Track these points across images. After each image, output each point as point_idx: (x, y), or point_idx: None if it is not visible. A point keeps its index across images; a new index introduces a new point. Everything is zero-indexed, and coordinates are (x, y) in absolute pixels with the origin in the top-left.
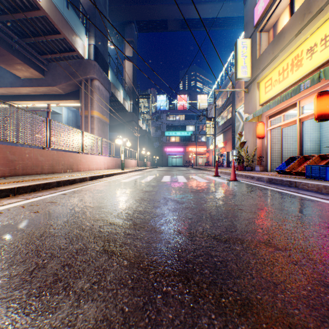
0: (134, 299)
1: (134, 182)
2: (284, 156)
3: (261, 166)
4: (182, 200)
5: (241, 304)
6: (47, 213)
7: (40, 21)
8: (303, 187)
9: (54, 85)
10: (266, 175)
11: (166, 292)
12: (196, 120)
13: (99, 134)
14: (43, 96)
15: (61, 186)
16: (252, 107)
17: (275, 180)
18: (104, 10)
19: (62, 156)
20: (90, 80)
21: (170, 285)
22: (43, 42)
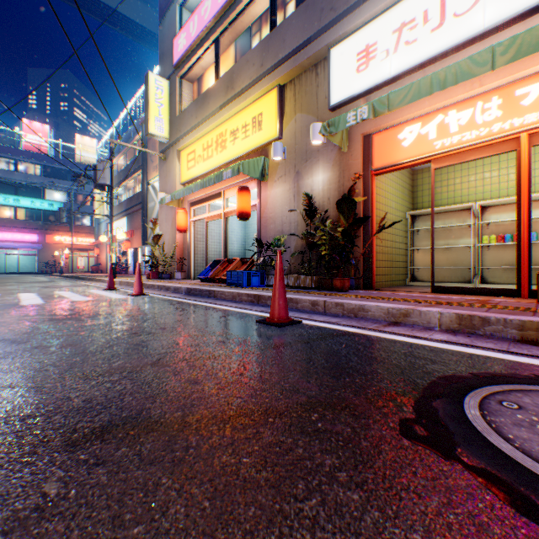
0: None
1: None
2: (211, 259)
3: (184, 272)
4: (26, 336)
5: (101, 429)
6: None
7: None
8: (222, 296)
9: None
10: (187, 284)
11: None
12: (73, 181)
13: None
14: None
15: None
16: (171, 184)
17: (196, 290)
18: None
19: None
20: None
21: None
22: None
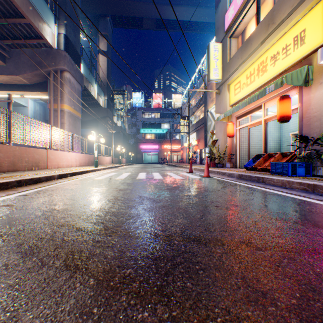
0: None
1: (108, 180)
2: (251, 154)
3: (231, 163)
4: (158, 198)
5: None
6: None
7: (0, 1)
8: (269, 182)
9: (18, 74)
10: (236, 171)
11: (142, 321)
12: (170, 118)
13: (70, 129)
14: (4, 85)
15: (22, 186)
16: (223, 108)
17: (245, 176)
18: None
19: (26, 152)
20: (60, 72)
21: (147, 308)
22: (4, 25)
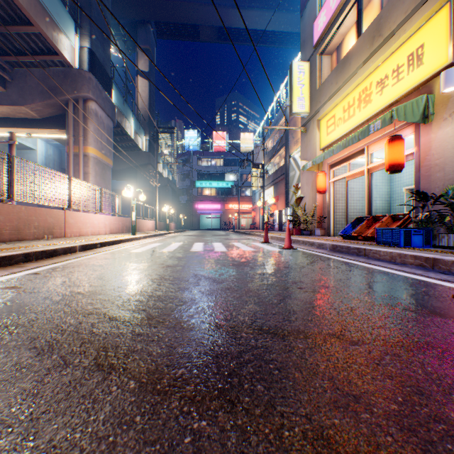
0: (146, 450)
1: (150, 252)
2: (350, 216)
3: (323, 229)
4: (220, 277)
5: (313, 436)
6: (0, 306)
7: None
8: (373, 256)
9: (23, 104)
10: (329, 240)
11: (198, 431)
12: (238, 166)
13: (97, 182)
14: (4, 120)
15: (31, 261)
16: (311, 152)
17: (341, 247)
18: None
19: (36, 214)
20: (83, 101)
21: (205, 416)
22: (4, 35)
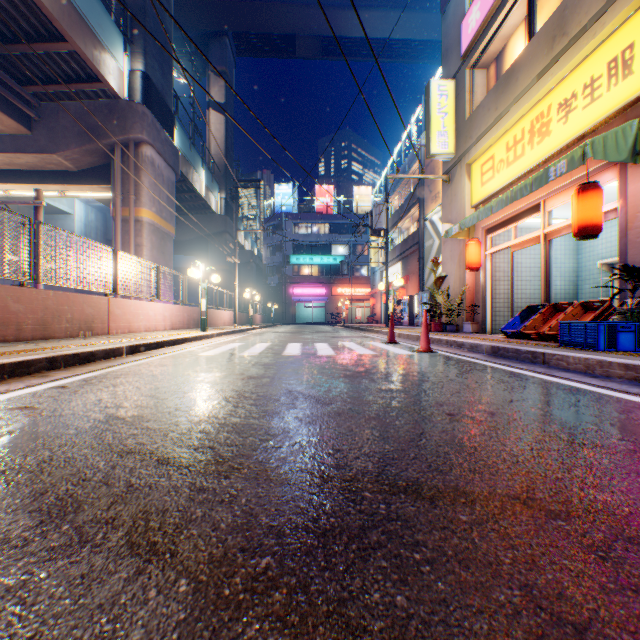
0: None
1: (226, 356)
2: (515, 304)
3: (475, 324)
4: (327, 395)
5: None
6: (2, 437)
7: (20, 10)
8: (558, 364)
9: (54, 151)
10: (486, 340)
11: None
12: (350, 234)
13: (154, 257)
14: (30, 174)
15: (59, 369)
16: (457, 211)
17: (505, 350)
18: (165, 1)
19: (69, 302)
20: (135, 145)
21: None
22: (28, 57)
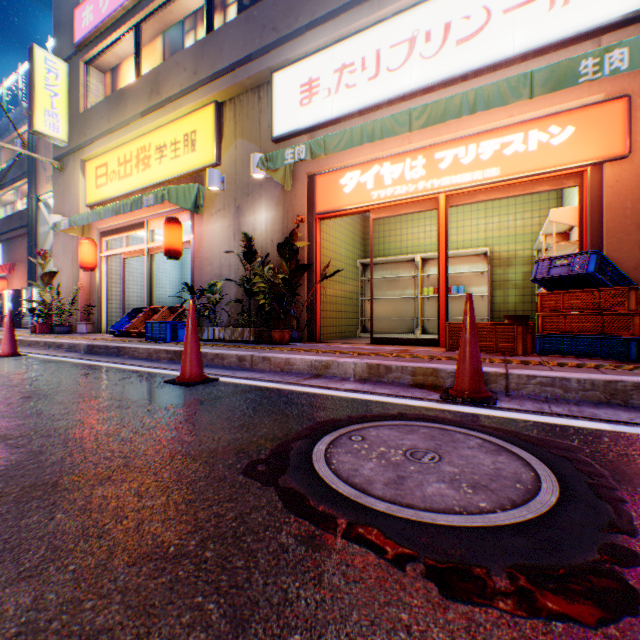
0: None
1: None
2: (134, 306)
3: (92, 324)
4: None
5: None
6: None
7: None
8: (135, 354)
9: None
10: (92, 339)
11: None
12: None
13: None
14: None
15: None
16: (73, 205)
17: (100, 347)
18: None
19: None
20: None
21: None
22: None
